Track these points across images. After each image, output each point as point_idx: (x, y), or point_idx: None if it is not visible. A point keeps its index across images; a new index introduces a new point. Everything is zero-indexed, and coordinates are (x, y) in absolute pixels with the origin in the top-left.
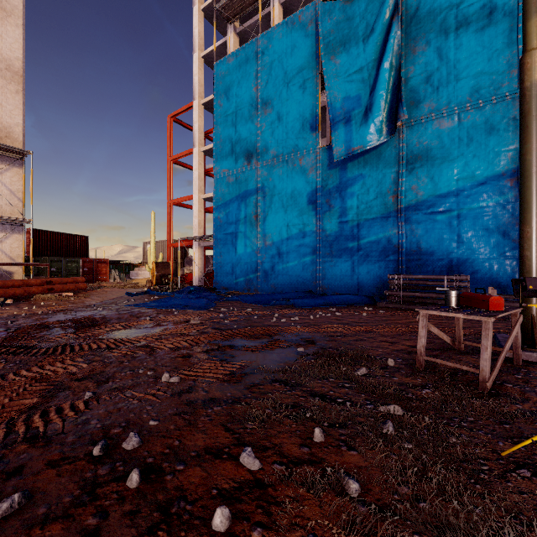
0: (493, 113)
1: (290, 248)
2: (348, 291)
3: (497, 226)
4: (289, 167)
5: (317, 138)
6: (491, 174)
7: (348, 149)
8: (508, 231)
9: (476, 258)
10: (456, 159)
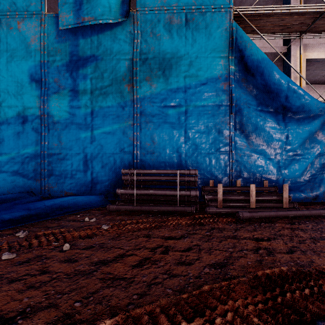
0: (212, 21)
1: (5, 136)
2: (80, 189)
3: (215, 124)
4: (3, 29)
5: (42, 1)
6: (210, 76)
7: (78, 18)
8: (222, 129)
9: (199, 152)
10: (184, 56)
